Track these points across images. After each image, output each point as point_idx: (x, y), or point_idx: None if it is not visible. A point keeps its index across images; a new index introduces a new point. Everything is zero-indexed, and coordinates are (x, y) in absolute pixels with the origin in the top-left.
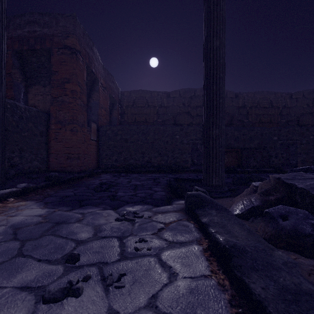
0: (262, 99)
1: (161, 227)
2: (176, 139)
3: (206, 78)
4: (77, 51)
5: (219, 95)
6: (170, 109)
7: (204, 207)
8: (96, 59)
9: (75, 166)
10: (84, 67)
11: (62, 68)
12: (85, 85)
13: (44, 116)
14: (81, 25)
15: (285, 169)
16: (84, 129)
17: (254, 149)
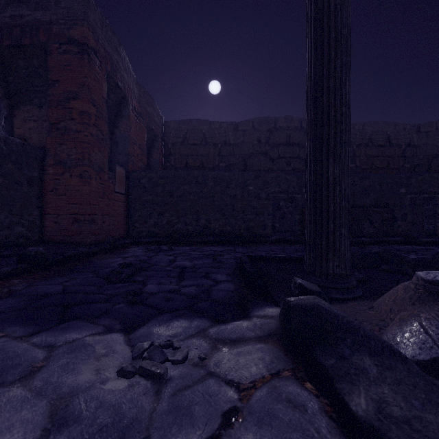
0: (375, 134)
1: (229, 404)
2: (249, 192)
3: (313, 67)
4: (91, 49)
5: (341, 98)
6: (239, 147)
7: (336, 344)
8: (125, 68)
9: (86, 234)
10: (103, 77)
11: (65, 75)
12: (104, 105)
13: (36, 153)
14: (98, 9)
15: (421, 239)
16: (102, 175)
17: (370, 207)
